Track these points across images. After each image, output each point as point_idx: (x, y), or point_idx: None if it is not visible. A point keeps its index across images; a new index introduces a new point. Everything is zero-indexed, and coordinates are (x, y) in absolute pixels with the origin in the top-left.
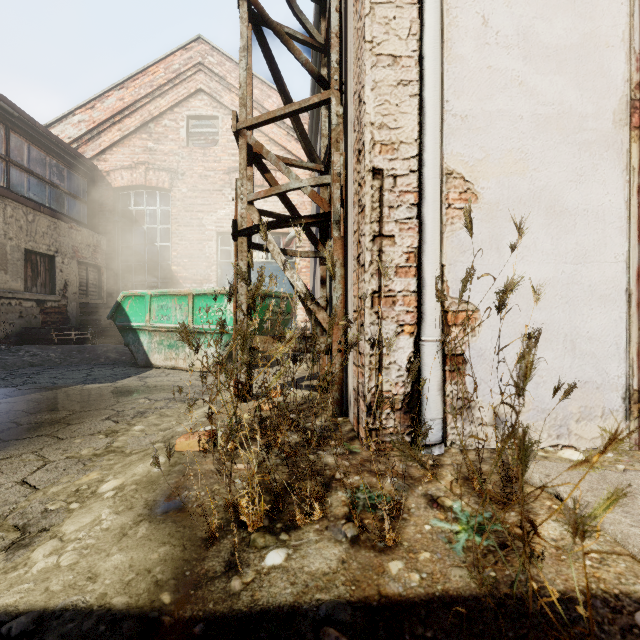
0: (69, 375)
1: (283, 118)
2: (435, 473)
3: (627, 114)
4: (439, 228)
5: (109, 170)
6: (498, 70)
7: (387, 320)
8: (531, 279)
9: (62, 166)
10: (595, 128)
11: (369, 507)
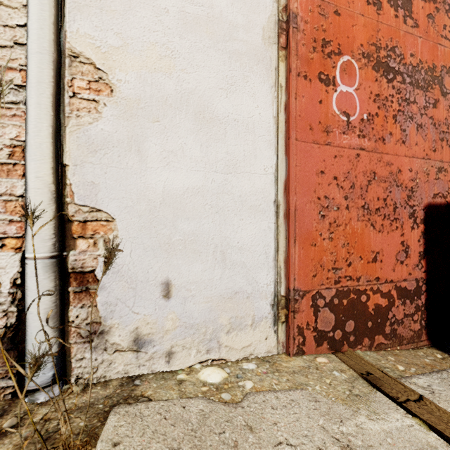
0: None
1: None
2: None
3: (275, 33)
4: (50, 117)
5: None
6: None
7: None
8: (178, 187)
9: None
10: (246, 40)
11: None
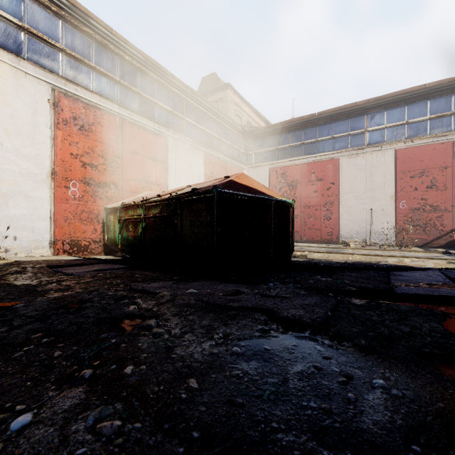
0: None
1: None
2: None
3: (51, 175)
4: None
5: None
6: (7, 158)
7: None
8: (19, 213)
9: None
10: (41, 177)
11: None
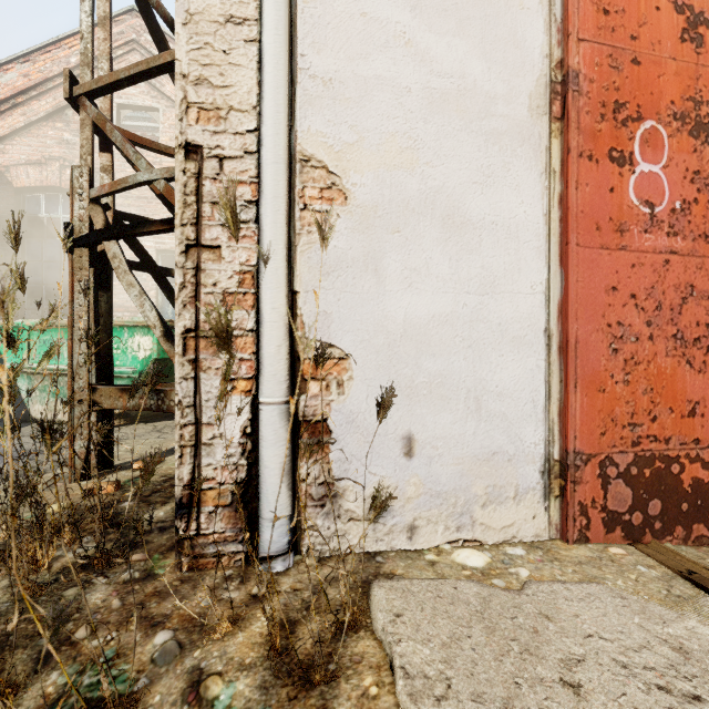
0: None
1: (132, 83)
2: (236, 619)
3: (546, 100)
4: (285, 237)
5: (9, 165)
6: (376, 20)
7: (209, 372)
8: (422, 314)
9: None
10: (506, 114)
11: (81, 708)
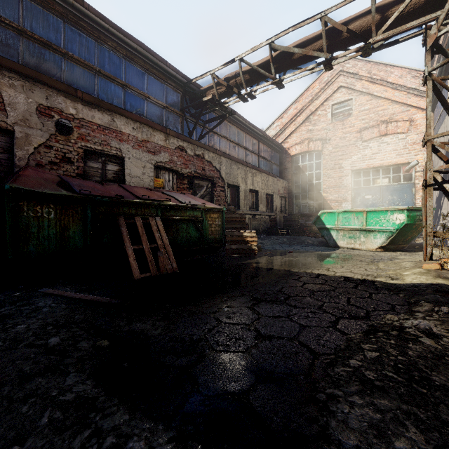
0: (305, 248)
1: None
2: None
3: None
4: None
5: (289, 147)
6: None
7: None
8: None
9: (272, 151)
10: None
11: None
